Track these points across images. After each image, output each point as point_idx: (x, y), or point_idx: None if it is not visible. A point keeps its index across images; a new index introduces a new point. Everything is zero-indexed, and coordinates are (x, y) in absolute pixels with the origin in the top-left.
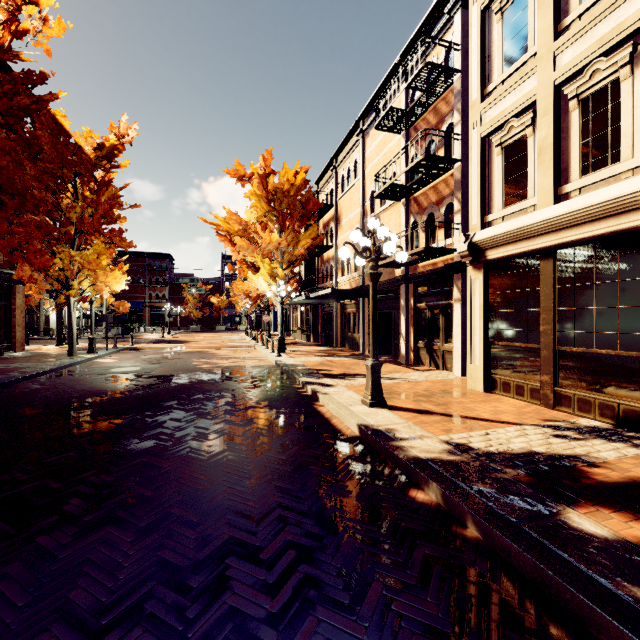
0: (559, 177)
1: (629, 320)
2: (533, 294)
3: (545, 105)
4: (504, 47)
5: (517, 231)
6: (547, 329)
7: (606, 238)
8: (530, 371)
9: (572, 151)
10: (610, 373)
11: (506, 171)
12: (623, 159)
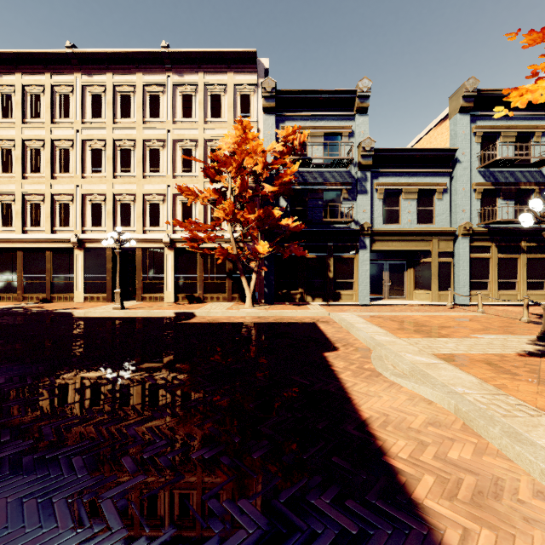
0: (24, 224)
1: (44, 272)
2: (15, 262)
3: (19, 198)
4: (3, 162)
5: (8, 239)
6: (20, 275)
7: (38, 248)
8: (14, 291)
9: (28, 217)
10: (39, 287)
11: (4, 213)
12: (42, 227)
